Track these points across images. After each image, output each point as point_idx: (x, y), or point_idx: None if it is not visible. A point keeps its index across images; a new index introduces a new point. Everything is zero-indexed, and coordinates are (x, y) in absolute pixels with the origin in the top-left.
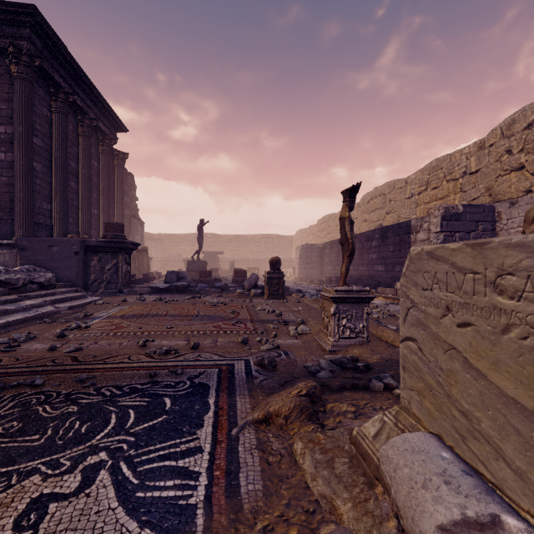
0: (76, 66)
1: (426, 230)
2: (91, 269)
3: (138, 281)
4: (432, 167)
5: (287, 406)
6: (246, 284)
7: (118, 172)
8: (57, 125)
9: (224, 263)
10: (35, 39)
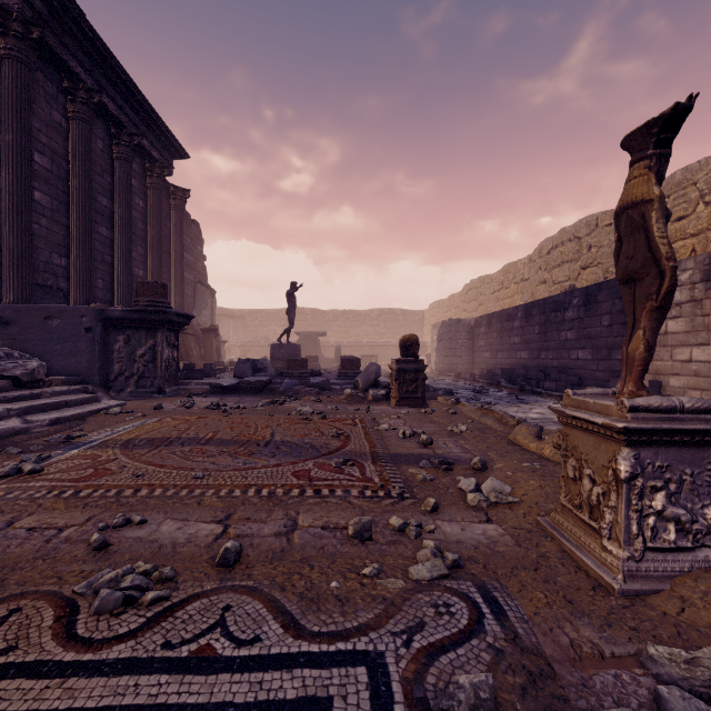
0: (102, 48)
1: (687, 285)
2: (114, 356)
3: (196, 375)
4: (675, 183)
5: None
6: (360, 380)
7: (175, 217)
8: (75, 139)
9: (328, 349)
10: None
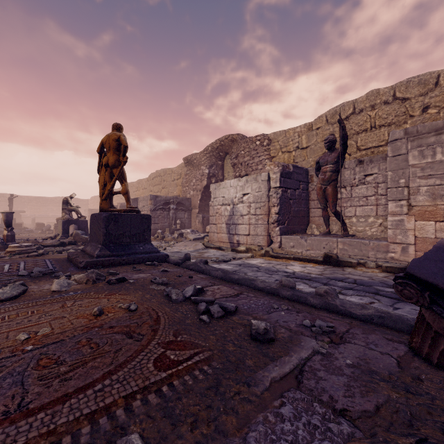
0: None
1: None
2: None
3: None
4: (138, 182)
5: (48, 237)
6: (44, 229)
7: None
8: None
9: (25, 219)
10: None
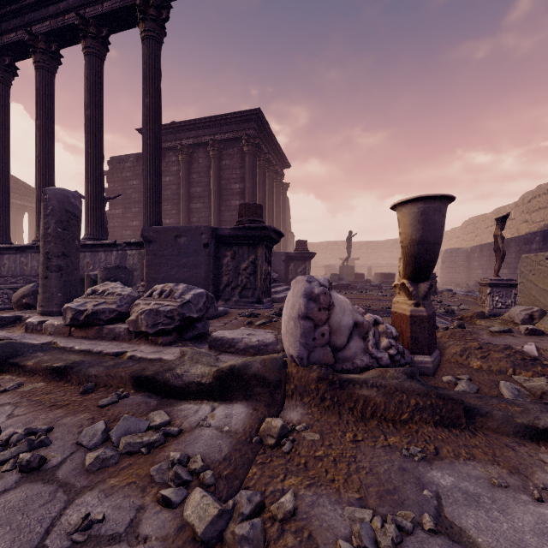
0: (271, 134)
1: None
2: (289, 272)
3: None
4: None
5: (471, 313)
6: None
7: (282, 199)
8: (259, 176)
9: (357, 268)
10: (255, 126)
